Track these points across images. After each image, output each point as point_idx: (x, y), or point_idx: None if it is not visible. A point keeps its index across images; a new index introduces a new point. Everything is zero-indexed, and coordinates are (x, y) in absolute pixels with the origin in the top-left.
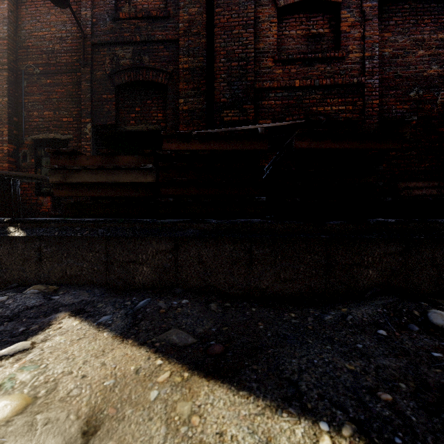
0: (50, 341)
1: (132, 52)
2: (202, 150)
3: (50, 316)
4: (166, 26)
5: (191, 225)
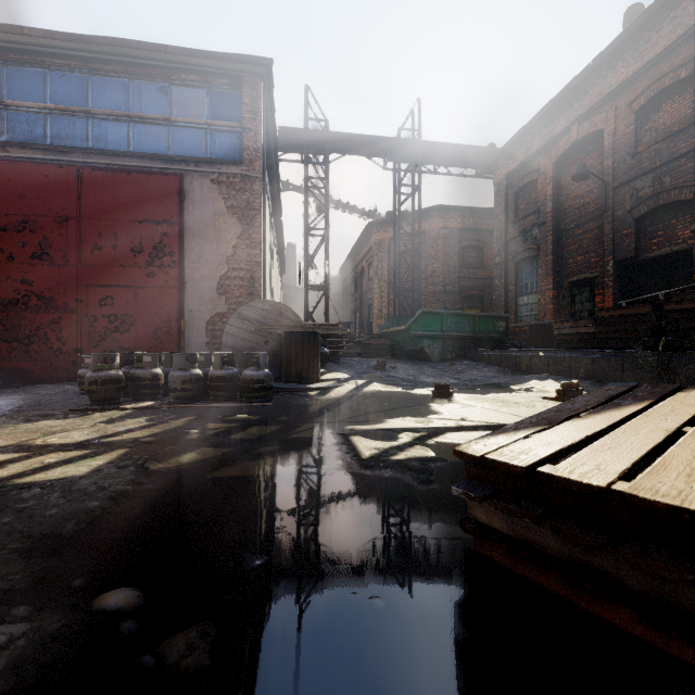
0: (543, 382)
1: (652, 179)
2: (615, 315)
3: (546, 379)
4: (692, 134)
5: (598, 353)
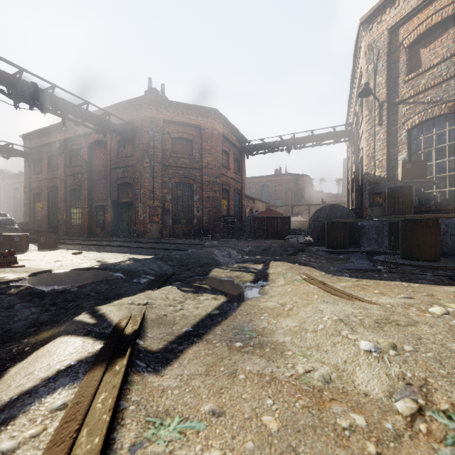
0: None
1: None
2: None
3: None
4: None
5: None
